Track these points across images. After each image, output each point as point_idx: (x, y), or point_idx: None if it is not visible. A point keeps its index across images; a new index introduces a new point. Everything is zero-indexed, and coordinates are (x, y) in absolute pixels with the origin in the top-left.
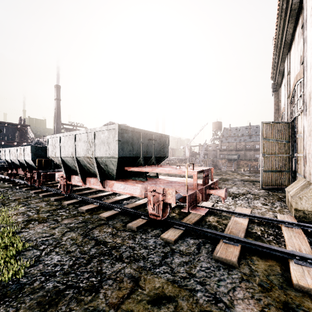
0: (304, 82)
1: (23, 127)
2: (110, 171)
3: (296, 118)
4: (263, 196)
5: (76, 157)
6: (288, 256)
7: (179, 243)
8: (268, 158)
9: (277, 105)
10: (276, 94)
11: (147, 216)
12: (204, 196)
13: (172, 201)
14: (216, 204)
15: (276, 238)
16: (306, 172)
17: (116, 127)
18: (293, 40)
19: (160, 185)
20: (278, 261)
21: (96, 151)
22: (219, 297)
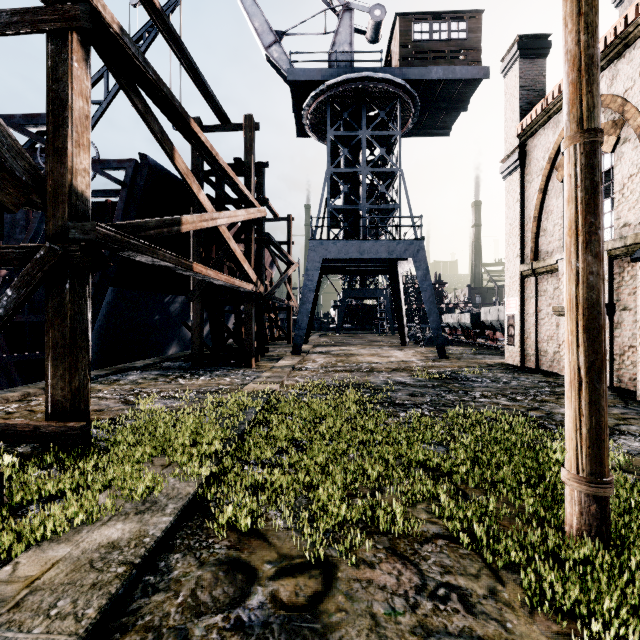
0: None
1: (440, 286)
2: None
3: None
4: None
5: (498, 321)
6: None
7: None
8: None
9: None
10: None
11: None
12: None
13: None
14: None
15: None
16: None
17: None
18: None
19: None
20: None
21: None
22: None
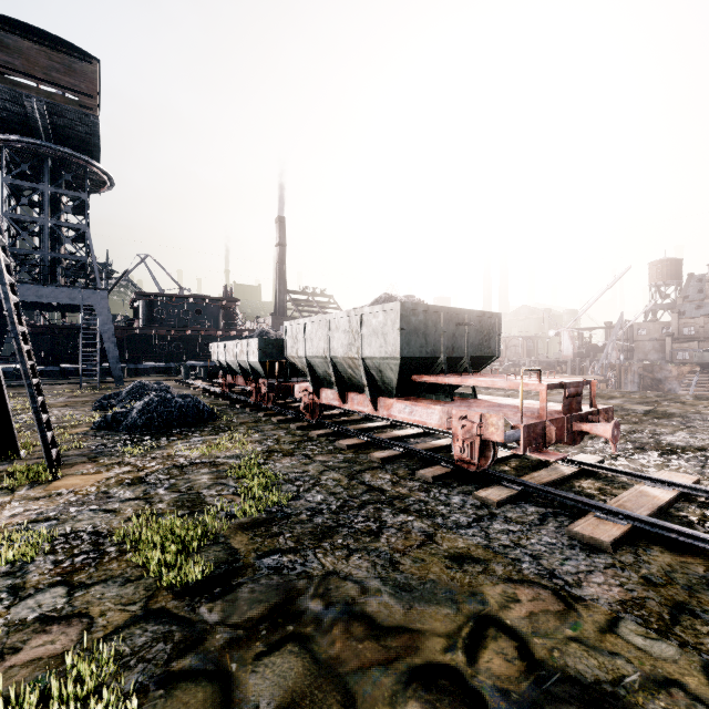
0: None
1: (231, 303)
2: (387, 382)
3: None
4: None
5: (330, 358)
6: None
7: (506, 508)
8: None
9: None
10: None
11: (453, 463)
12: (566, 433)
13: (498, 438)
14: (612, 460)
15: None
16: None
17: (398, 307)
18: None
19: (476, 408)
20: (708, 560)
21: (364, 348)
22: (558, 574)
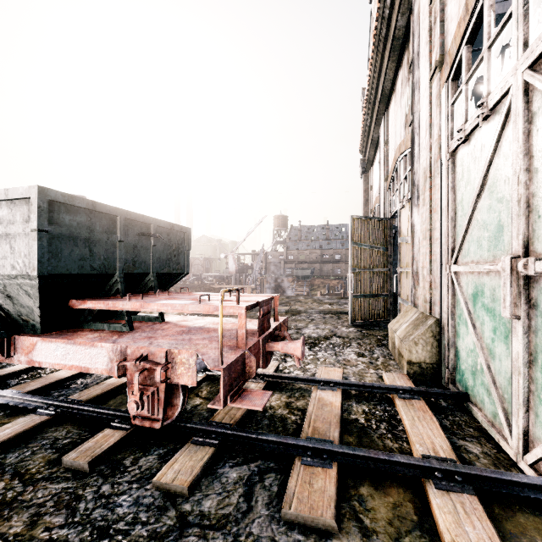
0: (415, 152)
1: None
2: (25, 313)
3: (399, 213)
4: (356, 339)
5: None
6: (423, 473)
7: (201, 491)
8: (360, 274)
9: (368, 193)
10: (366, 177)
11: (129, 418)
12: (261, 357)
13: (189, 380)
14: (283, 363)
15: (391, 427)
16: (419, 297)
17: (33, 194)
18: (393, 92)
19: (161, 340)
20: (406, 488)
21: None
22: None
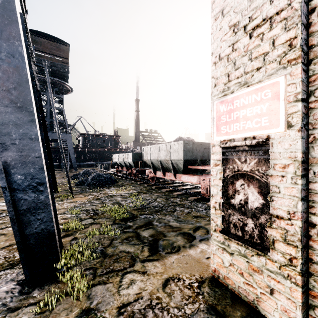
0: None
1: (117, 137)
2: (179, 168)
3: None
4: None
5: (159, 160)
6: None
7: None
8: None
9: None
10: None
11: (201, 196)
12: None
13: None
14: None
15: None
16: None
17: (182, 142)
18: None
19: (209, 177)
20: None
21: (171, 156)
22: None
